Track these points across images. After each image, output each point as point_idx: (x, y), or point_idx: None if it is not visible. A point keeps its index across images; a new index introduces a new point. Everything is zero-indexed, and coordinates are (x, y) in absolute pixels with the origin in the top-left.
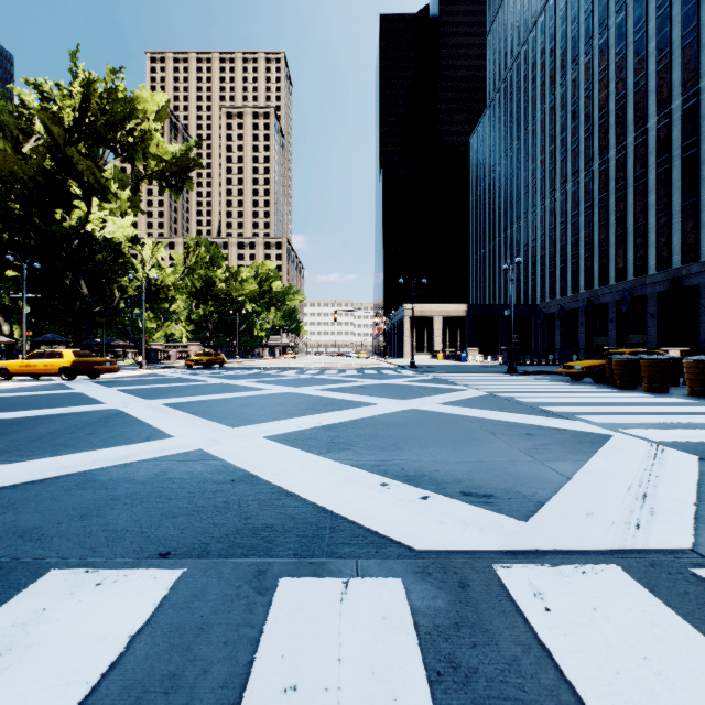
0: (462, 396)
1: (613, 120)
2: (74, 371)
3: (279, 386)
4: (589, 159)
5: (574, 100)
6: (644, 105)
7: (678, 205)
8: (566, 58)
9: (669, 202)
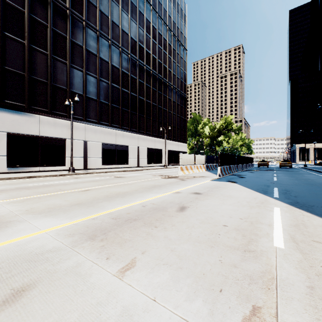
0: None
1: None
2: None
3: None
4: None
5: None
6: None
7: None
8: None
9: None
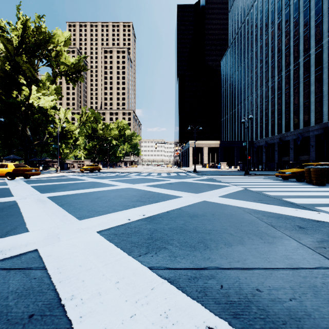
0: (230, 190)
1: (292, 50)
2: (14, 175)
3: (124, 183)
4: (280, 70)
5: (272, 42)
6: (308, 42)
7: (326, 91)
8: (268, 21)
9: (321, 90)
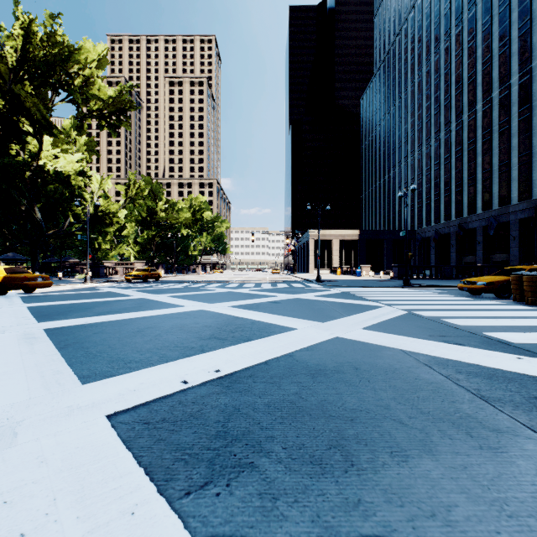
0: (382, 315)
1: (480, 79)
2: (4, 287)
3: (194, 301)
4: (460, 111)
5: (446, 65)
6: (508, 65)
7: None
8: (440, 32)
9: (529, 144)
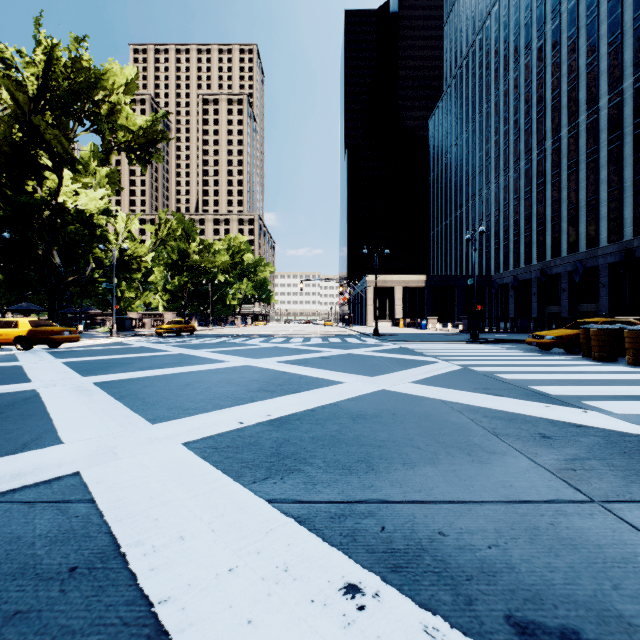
0: (434, 370)
1: (565, 101)
2: (30, 341)
3: (238, 357)
4: (542, 138)
5: (527, 83)
6: (596, 85)
7: (629, 180)
8: (519, 44)
9: (620, 177)
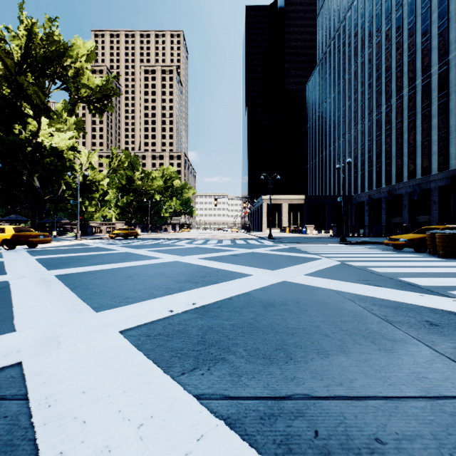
0: (320, 265)
1: (406, 69)
2: (13, 243)
3: (169, 254)
4: (389, 96)
5: (378, 57)
6: (429, 57)
7: (453, 125)
8: (372, 29)
9: (447, 123)
